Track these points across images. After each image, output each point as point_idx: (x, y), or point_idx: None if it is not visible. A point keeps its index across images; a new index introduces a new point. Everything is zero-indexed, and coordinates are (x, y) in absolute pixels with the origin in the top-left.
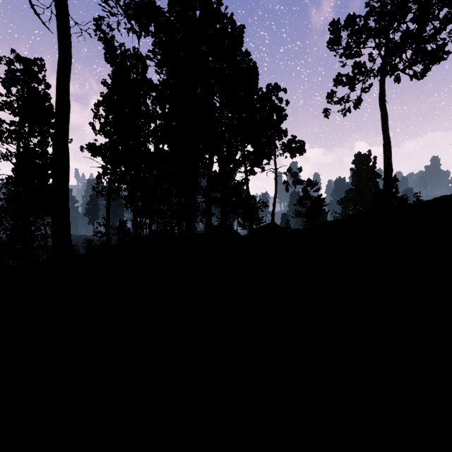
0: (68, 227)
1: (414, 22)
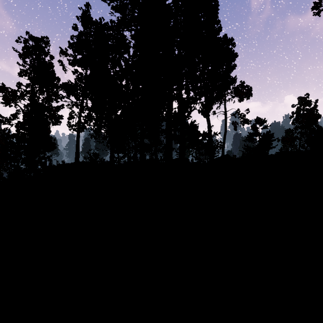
0: None
1: None
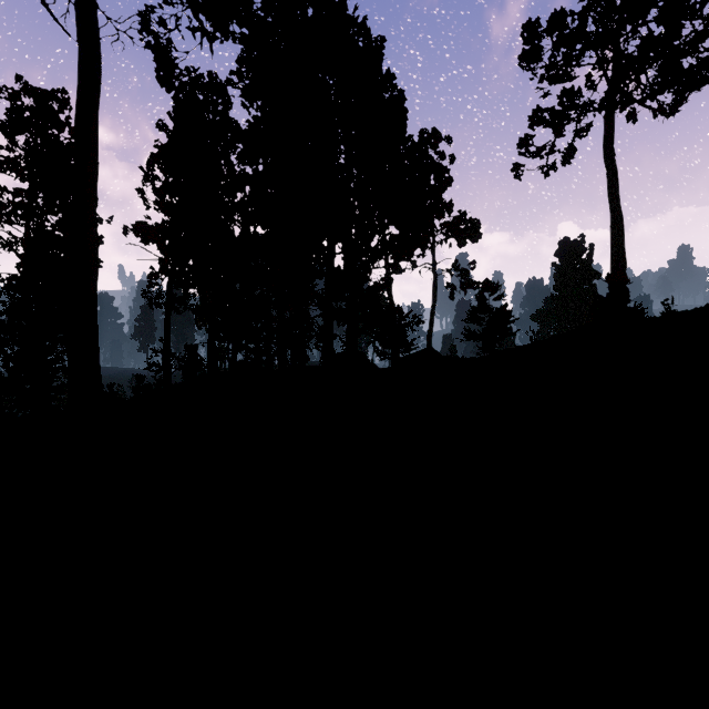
0: (96, 355)
1: (660, 23)
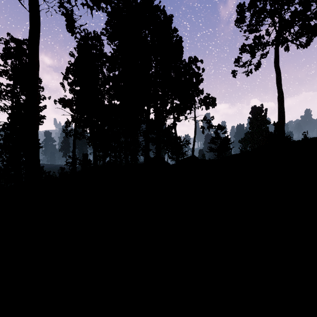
0: (38, 158)
1: (300, 4)
